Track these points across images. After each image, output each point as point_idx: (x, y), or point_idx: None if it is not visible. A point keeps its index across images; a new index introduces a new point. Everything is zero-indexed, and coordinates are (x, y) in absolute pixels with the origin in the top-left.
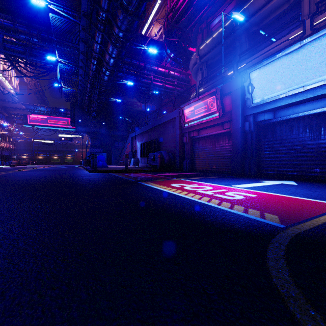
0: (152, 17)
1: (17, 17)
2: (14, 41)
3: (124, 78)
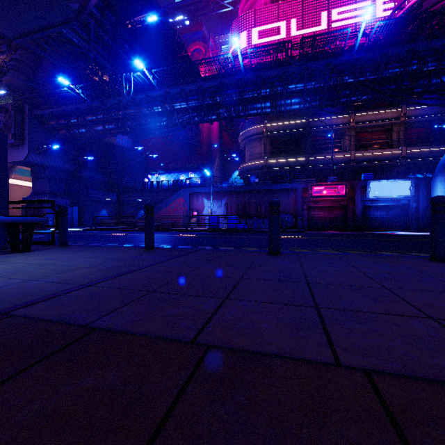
0: None
1: None
2: None
3: None
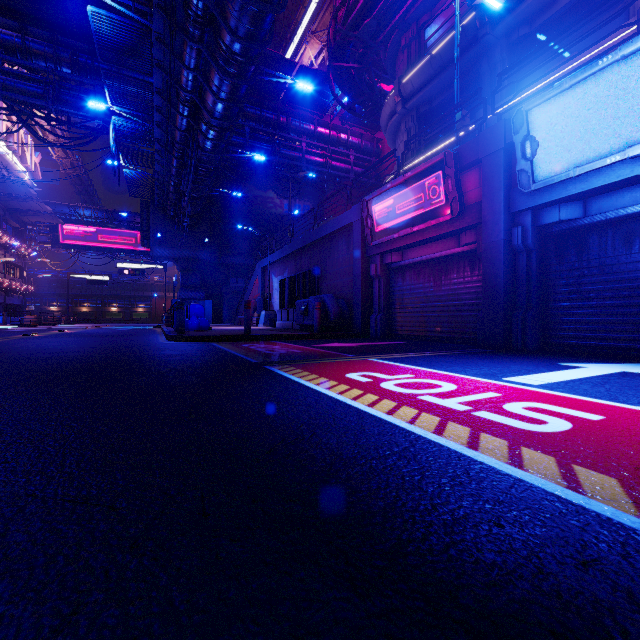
0: (303, 28)
1: (28, 24)
2: (23, 72)
3: (247, 147)
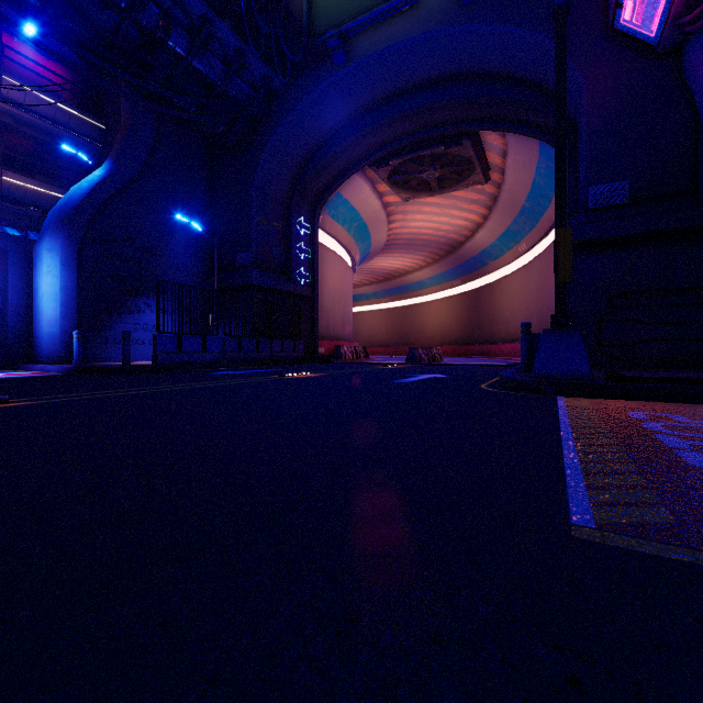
0: None
1: None
2: None
3: None
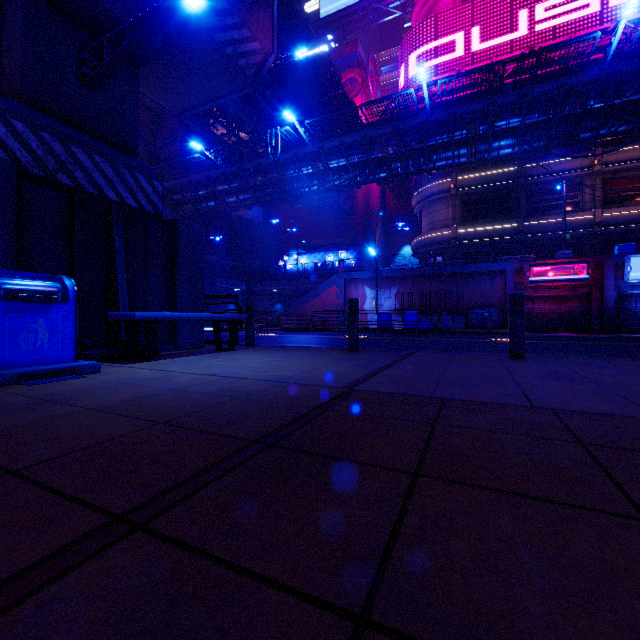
0: None
1: None
2: None
3: None
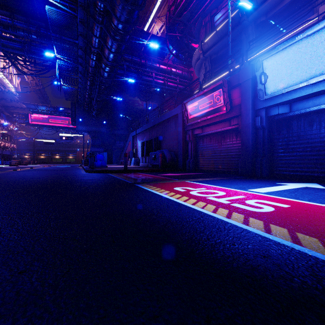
0: (153, 15)
1: (15, 13)
2: (12, 37)
3: (125, 75)
